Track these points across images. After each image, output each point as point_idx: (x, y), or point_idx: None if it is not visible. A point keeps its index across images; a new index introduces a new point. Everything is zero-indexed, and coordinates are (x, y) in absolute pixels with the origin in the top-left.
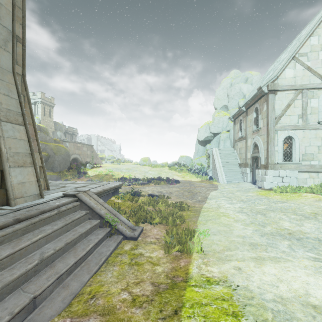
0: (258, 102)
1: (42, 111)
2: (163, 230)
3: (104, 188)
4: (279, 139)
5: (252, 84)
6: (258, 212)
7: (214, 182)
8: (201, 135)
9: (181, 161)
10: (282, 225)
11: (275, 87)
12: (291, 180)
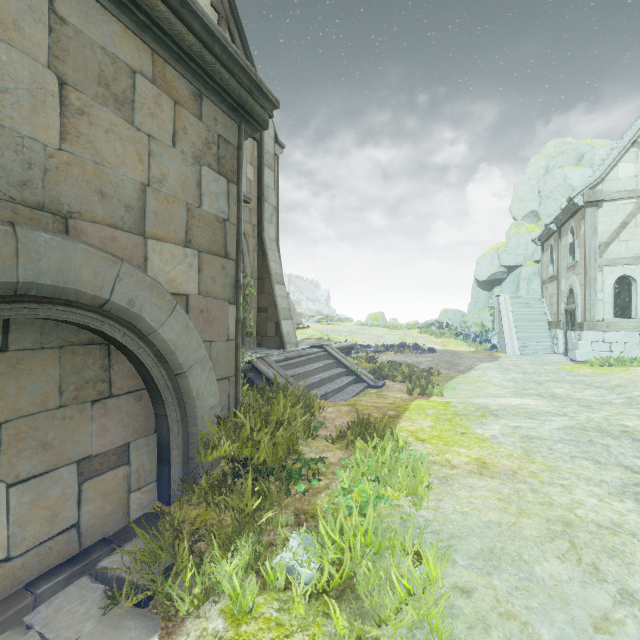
0: (574, 219)
1: None
2: (406, 386)
3: (341, 345)
4: (606, 281)
5: (593, 166)
6: (535, 381)
7: (498, 353)
8: (482, 270)
9: (443, 319)
10: (552, 390)
11: (597, 196)
12: (627, 349)
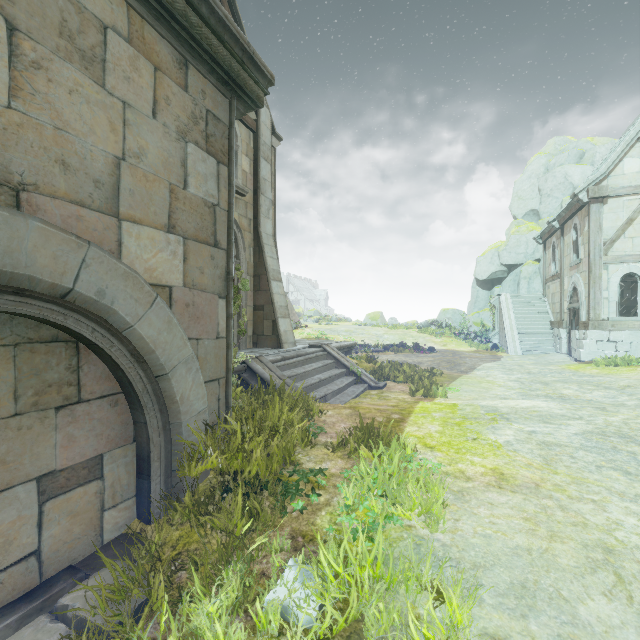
0: (578, 215)
1: None
2: (408, 387)
3: (341, 345)
4: (611, 279)
5: (594, 164)
6: (541, 382)
7: (499, 353)
8: (482, 269)
9: (443, 319)
10: (560, 391)
11: (602, 192)
12: (633, 348)
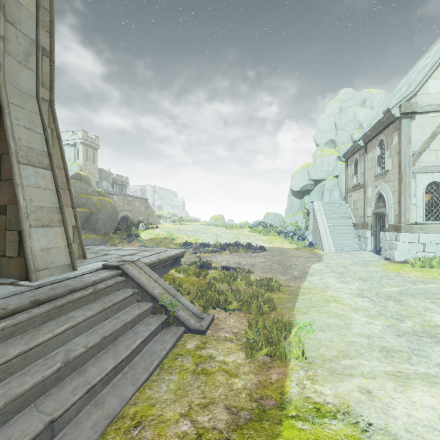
0: (385, 133)
1: (84, 156)
2: (244, 321)
3: (160, 258)
4: (418, 187)
5: (373, 108)
6: (389, 296)
7: (316, 250)
8: (296, 183)
9: (267, 220)
10: (430, 319)
11: (413, 108)
12: (438, 249)
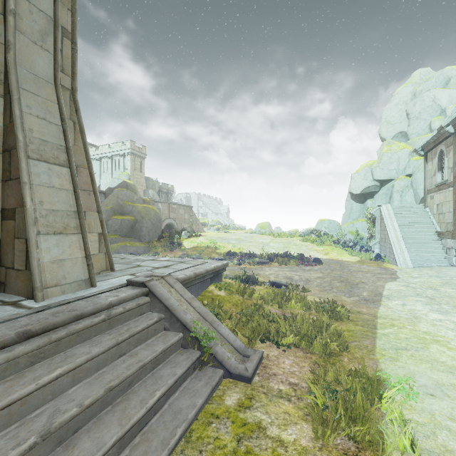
0: None
1: (132, 165)
2: (304, 364)
3: (197, 272)
4: None
5: None
6: None
7: (386, 264)
8: (356, 184)
9: (321, 228)
10: None
11: None
12: None
